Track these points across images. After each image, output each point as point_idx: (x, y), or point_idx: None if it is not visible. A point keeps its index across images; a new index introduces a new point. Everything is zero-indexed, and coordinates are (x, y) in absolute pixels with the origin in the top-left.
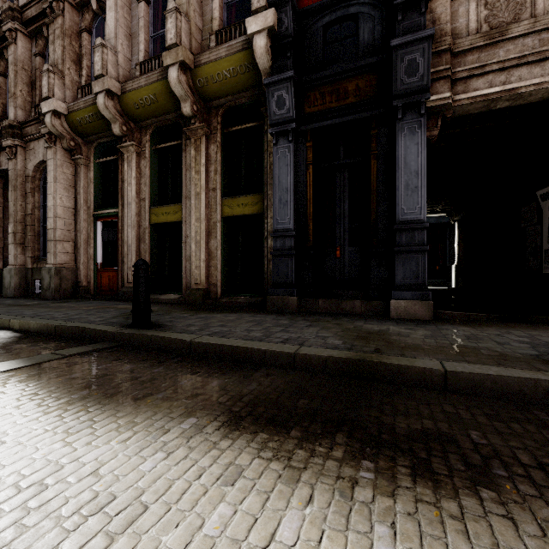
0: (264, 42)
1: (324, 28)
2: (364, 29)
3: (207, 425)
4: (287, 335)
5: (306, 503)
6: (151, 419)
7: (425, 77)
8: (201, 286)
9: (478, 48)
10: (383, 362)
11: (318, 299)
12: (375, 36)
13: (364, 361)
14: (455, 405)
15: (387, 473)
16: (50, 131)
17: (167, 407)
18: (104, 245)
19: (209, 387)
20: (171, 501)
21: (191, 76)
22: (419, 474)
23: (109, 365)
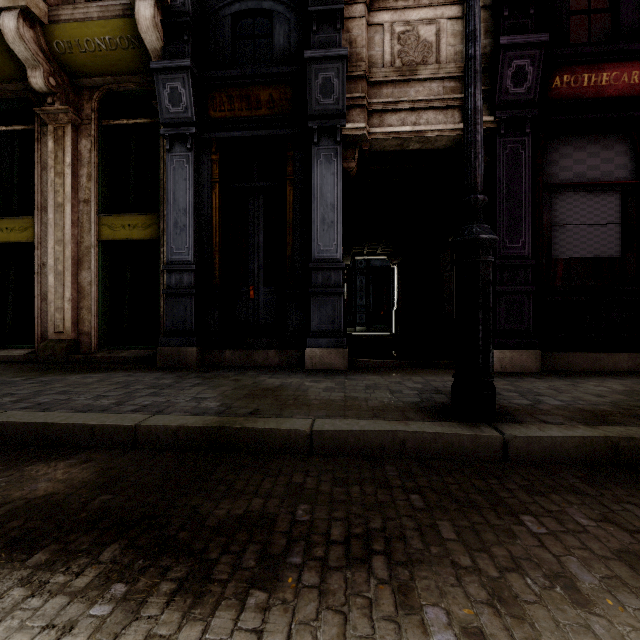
0: (151, 12)
1: (234, 18)
2: (279, 31)
3: None
4: (152, 400)
5: None
6: None
7: (341, 101)
8: (64, 335)
9: (392, 82)
10: (244, 427)
11: (226, 350)
12: (291, 43)
13: (224, 428)
14: (308, 472)
15: (137, 598)
16: None
17: None
18: None
19: None
20: None
21: (44, 34)
22: (185, 589)
23: None
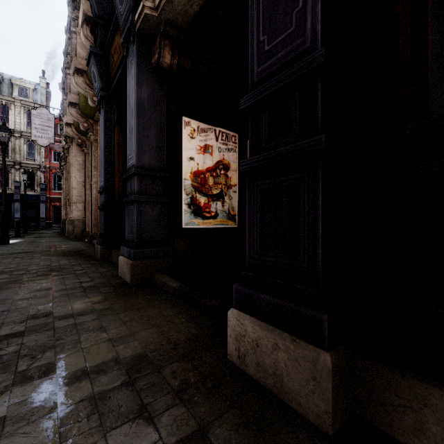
0: (82, 30)
1: None
2: None
3: None
4: None
5: None
6: None
7: None
8: None
9: None
10: None
11: (113, 250)
12: None
13: None
14: None
15: None
16: (68, 136)
17: None
18: None
19: None
20: None
21: (87, 76)
22: None
23: None
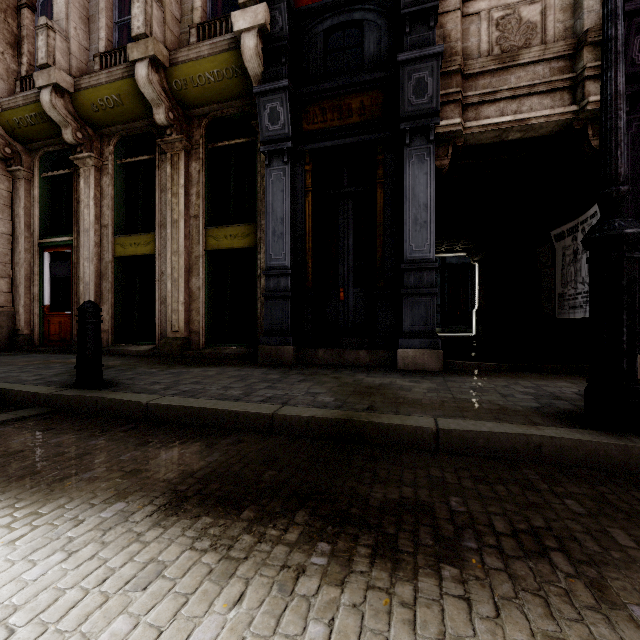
0: (254, 42)
1: (326, 34)
2: (369, 39)
3: (137, 510)
4: (272, 393)
5: (233, 604)
6: (63, 507)
7: (435, 99)
8: (179, 334)
9: (489, 72)
10: (371, 421)
11: (318, 349)
12: (381, 48)
13: (351, 421)
14: (443, 468)
15: (343, 556)
16: None
17: (91, 490)
18: (53, 283)
19: (157, 461)
20: (50, 620)
21: (166, 76)
22: (380, 554)
23: (30, 438)
